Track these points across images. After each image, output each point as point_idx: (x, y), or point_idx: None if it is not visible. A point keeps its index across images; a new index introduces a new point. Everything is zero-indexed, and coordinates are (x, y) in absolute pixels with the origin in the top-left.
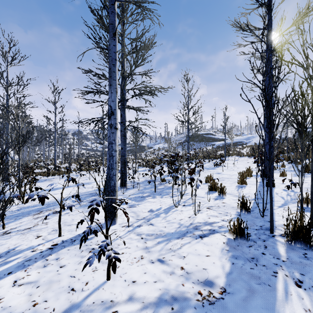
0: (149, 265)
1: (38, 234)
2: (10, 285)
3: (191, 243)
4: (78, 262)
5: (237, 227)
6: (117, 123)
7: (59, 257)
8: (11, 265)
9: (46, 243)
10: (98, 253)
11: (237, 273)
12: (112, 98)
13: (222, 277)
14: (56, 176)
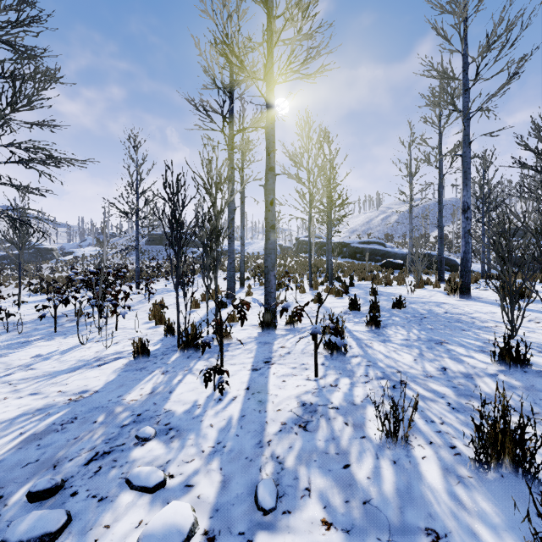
0: (15, 400)
1: None
2: None
3: (84, 372)
4: None
5: (139, 346)
6: None
7: None
8: None
9: None
10: None
11: (118, 380)
12: None
13: (101, 385)
14: None
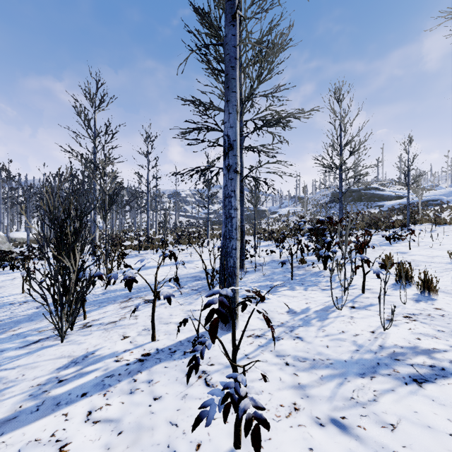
0: (315, 430)
1: (124, 334)
2: (82, 418)
3: (397, 392)
4: (181, 394)
5: None
6: (237, 163)
7: (153, 378)
8: (86, 381)
9: (135, 350)
10: (222, 400)
11: None
12: (231, 121)
13: None
14: (149, 251)
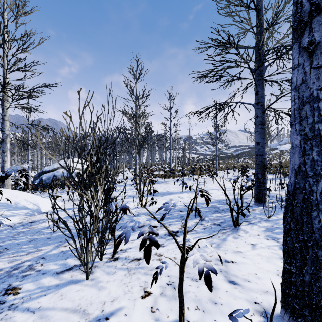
0: None
1: (146, 286)
2: None
3: None
4: None
5: None
6: None
7: None
8: None
9: None
10: None
11: None
12: None
13: None
14: (171, 179)
